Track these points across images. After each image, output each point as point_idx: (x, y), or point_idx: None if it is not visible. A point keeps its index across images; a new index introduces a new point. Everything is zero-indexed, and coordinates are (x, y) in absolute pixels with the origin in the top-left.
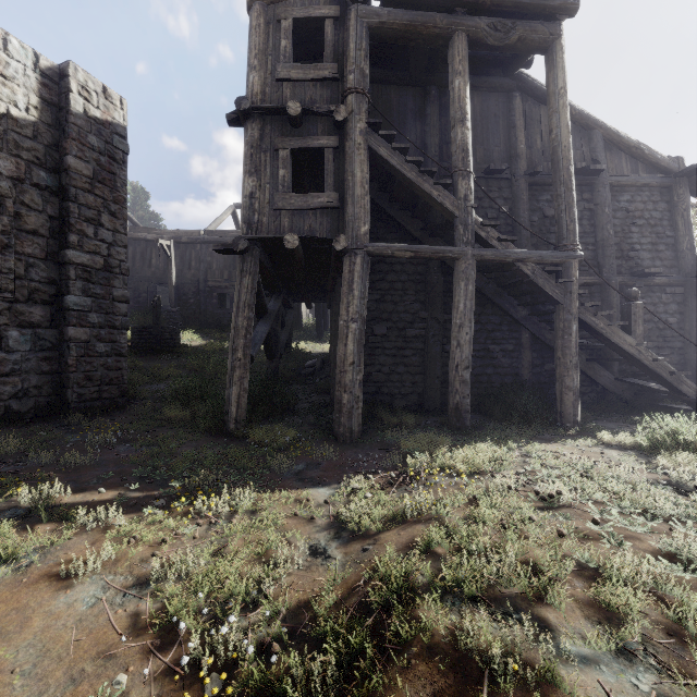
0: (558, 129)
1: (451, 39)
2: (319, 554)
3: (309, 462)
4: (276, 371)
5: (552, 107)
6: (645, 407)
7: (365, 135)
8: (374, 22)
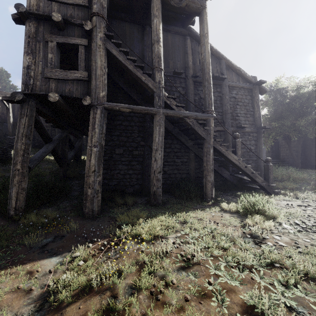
0: (204, 53)
1: None
2: None
3: (57, 235)
4: (64, 173)
5: (202, 42)
6: (242, 187)
7: (103, 41)
8: None
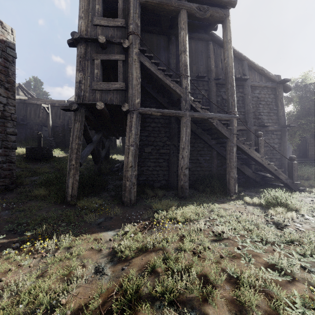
0: (227, 58)
1: (179, 12)
2: (99, 272)
3: (107, 217)
4: (99, 169)
5: (225, 48)
6: (265, 184)
7: (138, 55)
8: (142, 0)
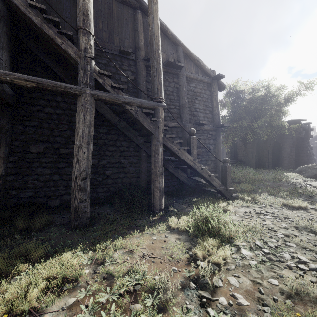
0: (152, 24)
1: None
2: None
3: None
4: None
5: (149, 10)
6: (200, 190)
7: None
8: None
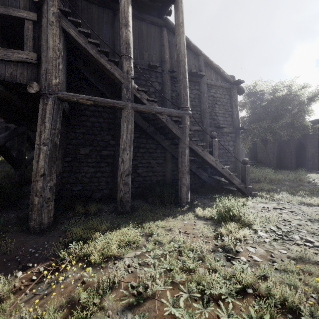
0: (179, 44)
1: None
2: None
3: None
4: (21, 177)
5: (177, 32)
6: (220, 189)
7: (57, 17)
8: None
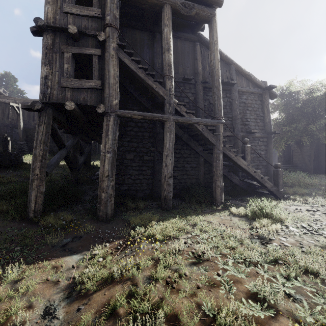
0: (214, 60)
1: (163, 7)
2: (48, 316)
3: (75, 236)
4: (75, 178)
5: (211, 49)
6: (252, 192)
7: (116, 50)
8: None
